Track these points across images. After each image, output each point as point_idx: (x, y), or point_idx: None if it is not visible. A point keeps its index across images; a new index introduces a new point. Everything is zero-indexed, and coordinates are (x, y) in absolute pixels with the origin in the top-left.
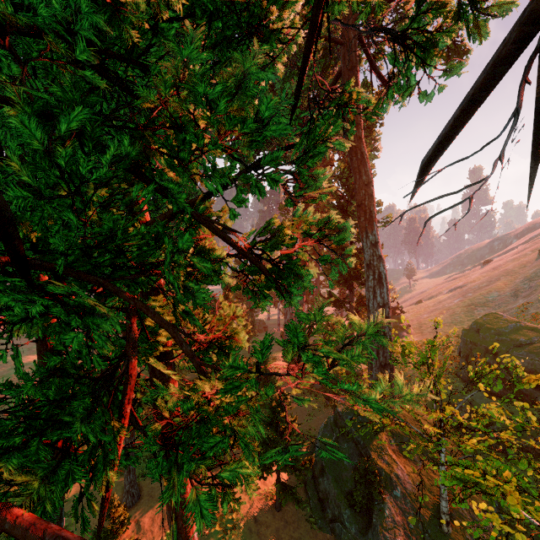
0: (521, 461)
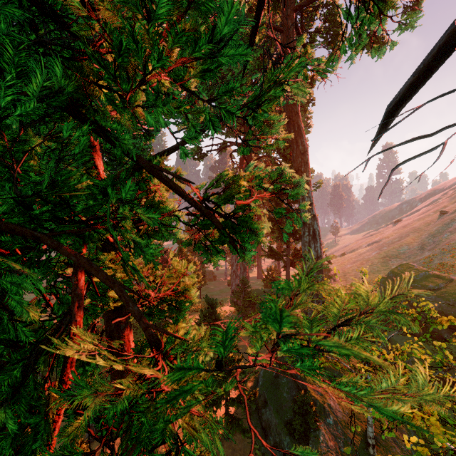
0: None
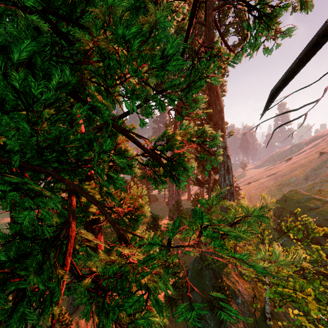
0: (316, 281)
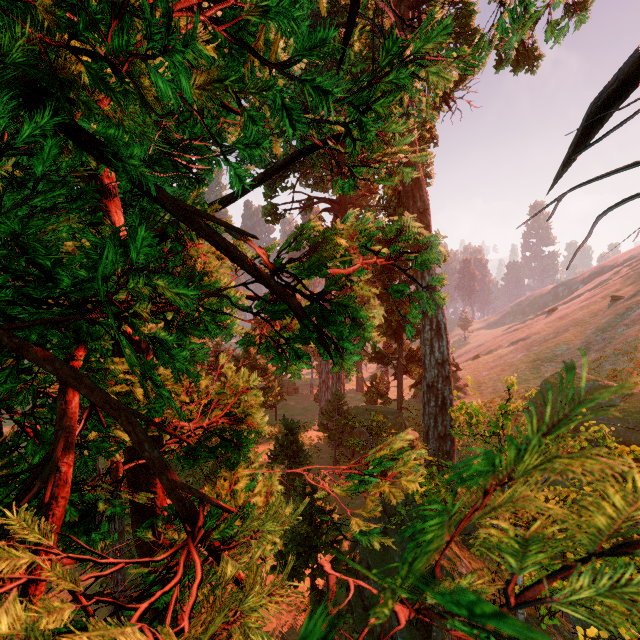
0: (621, 559)
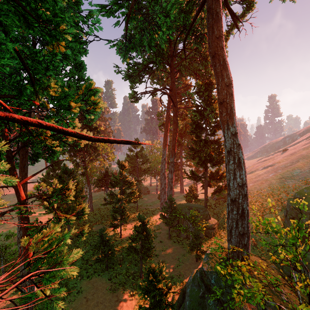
0: None
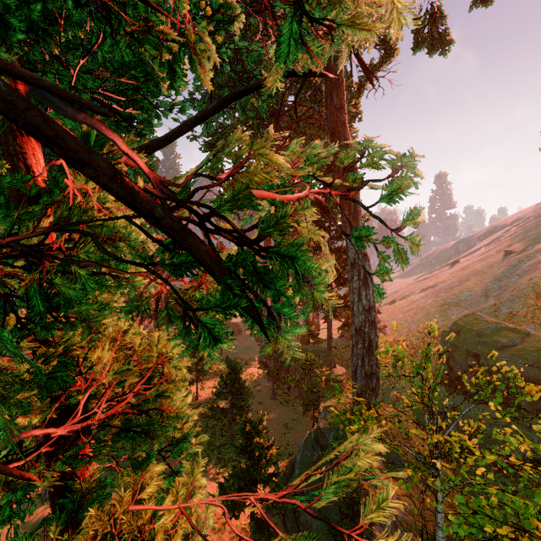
0: (538, 493)
